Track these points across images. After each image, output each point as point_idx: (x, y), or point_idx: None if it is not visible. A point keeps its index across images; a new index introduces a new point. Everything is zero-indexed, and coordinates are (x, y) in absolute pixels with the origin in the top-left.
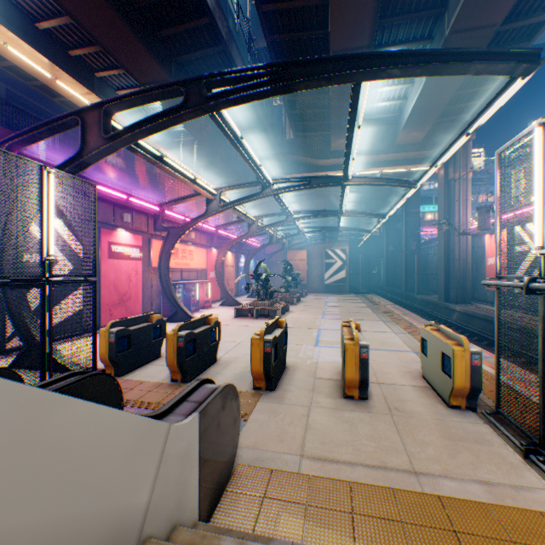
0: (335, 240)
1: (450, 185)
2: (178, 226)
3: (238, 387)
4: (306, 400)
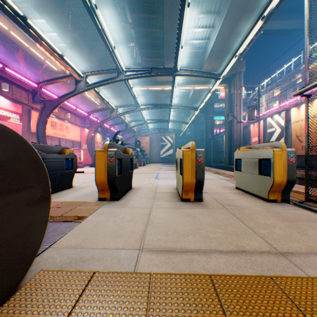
0: (167, 131)
1: (231, 97)
2: (53, 100)
3: (83, 200)
4: (148, 204)
